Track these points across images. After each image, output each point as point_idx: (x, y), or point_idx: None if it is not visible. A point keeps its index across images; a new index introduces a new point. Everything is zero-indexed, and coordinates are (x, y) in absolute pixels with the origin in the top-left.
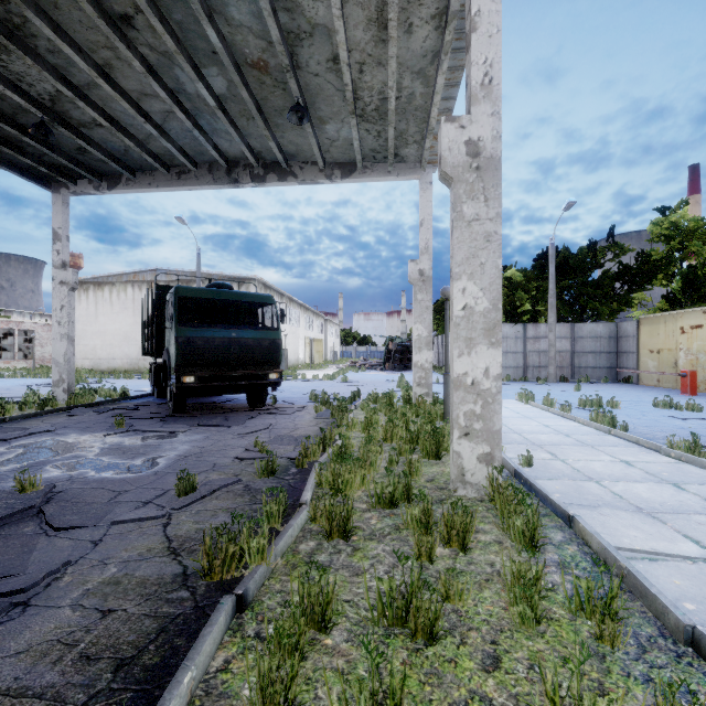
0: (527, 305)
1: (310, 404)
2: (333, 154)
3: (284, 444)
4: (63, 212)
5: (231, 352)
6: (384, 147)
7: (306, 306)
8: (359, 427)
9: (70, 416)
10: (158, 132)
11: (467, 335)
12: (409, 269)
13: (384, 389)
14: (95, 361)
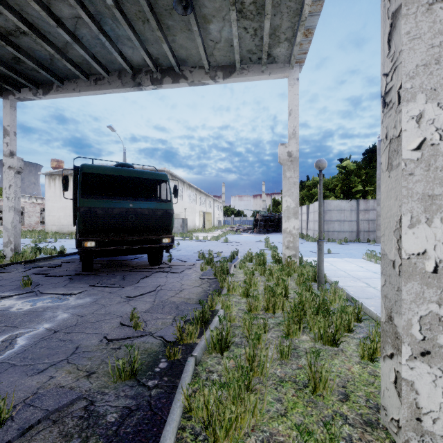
0: (360, 186)
1: (198, 262)
2: (216, 58)
3: (164, 312)
4: (11, 113)
5: (128, 220)
6: (259, 47)
7: (200, 190)
8: (239, 291)
9: (0, 273)
10: (70, 38)
11: (425, 191)
12: (279, 151)
13: (255, 248)
14: (59, 226)
